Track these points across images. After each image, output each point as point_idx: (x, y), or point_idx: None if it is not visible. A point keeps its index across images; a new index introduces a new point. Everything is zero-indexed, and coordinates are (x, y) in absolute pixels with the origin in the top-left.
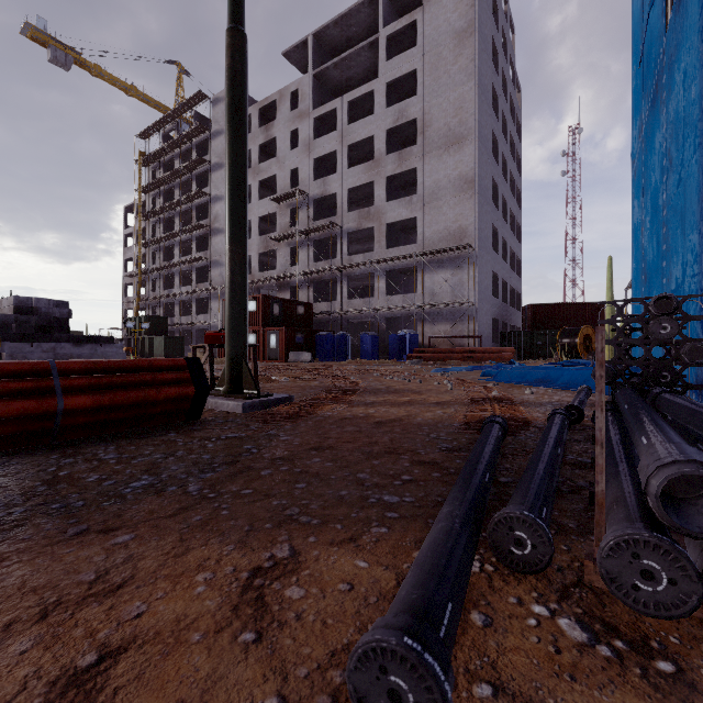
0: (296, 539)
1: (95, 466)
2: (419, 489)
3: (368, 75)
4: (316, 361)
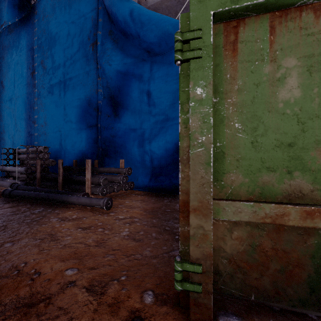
0: (50, 218)
1: None
2: (37, 207)
3: None
4: None
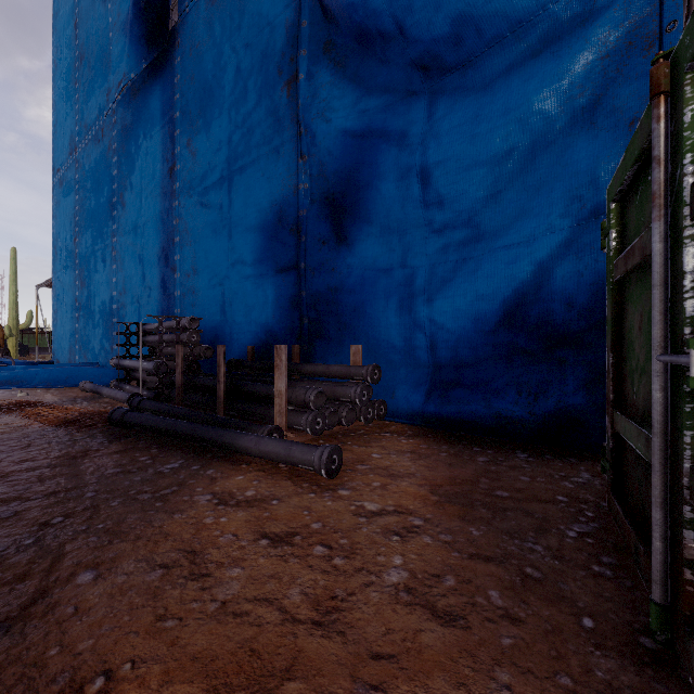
0: (194, 494)
1: None
2: (170, 457)
3: None
4: None
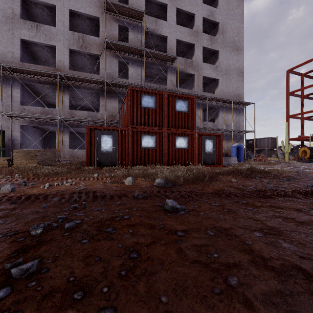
0: None
1: None
2: None
3: None
4: None
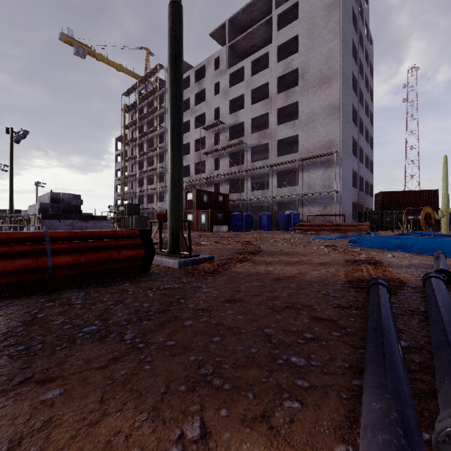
0: (207, 411)
1: (64, 310)
2: (322, 350)
3: (265, 42)
4: (231, 232)
